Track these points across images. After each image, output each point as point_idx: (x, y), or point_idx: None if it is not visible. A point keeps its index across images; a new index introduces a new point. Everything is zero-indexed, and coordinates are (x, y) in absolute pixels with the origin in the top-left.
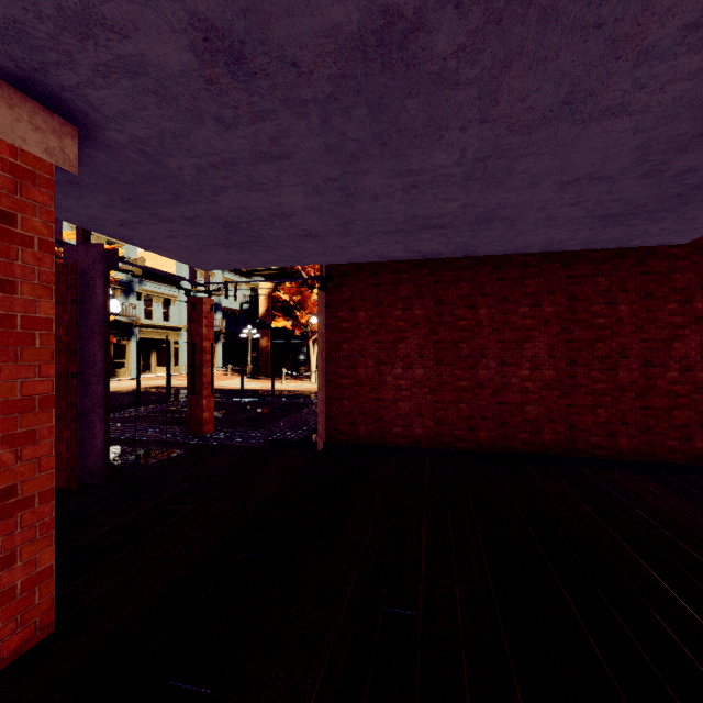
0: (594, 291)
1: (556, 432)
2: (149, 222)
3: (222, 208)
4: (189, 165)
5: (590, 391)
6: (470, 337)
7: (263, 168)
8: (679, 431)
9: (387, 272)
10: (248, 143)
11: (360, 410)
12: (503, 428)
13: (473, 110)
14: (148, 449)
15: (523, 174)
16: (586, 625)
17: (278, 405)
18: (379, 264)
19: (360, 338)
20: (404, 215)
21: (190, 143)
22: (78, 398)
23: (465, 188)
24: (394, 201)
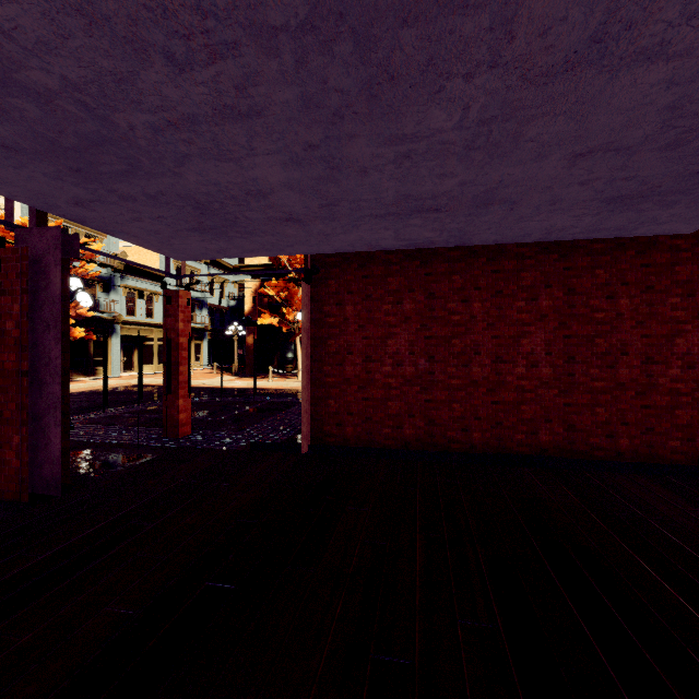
0: (593, 284)
1: (553, 432)
2: (108, 200)
3: (189, 183)
4: (141, 123)
5: (589, 389)
6: (463, 333)
7: (230, 129)
8: (681, 431)
9: (375, 264)
10: (209, 92)
11: (348, 410)
12: (498, 429)
13: (482, 48)
14: (118, 454)
15: (532, 142)
16: (616, 675)
17: (263, 405)
18: (367, 255)
19: (348, 334)
20: (395, 195)
21: (138, 91)
22: (31, 399)
23: (464, 160)
24: (385, 176)
